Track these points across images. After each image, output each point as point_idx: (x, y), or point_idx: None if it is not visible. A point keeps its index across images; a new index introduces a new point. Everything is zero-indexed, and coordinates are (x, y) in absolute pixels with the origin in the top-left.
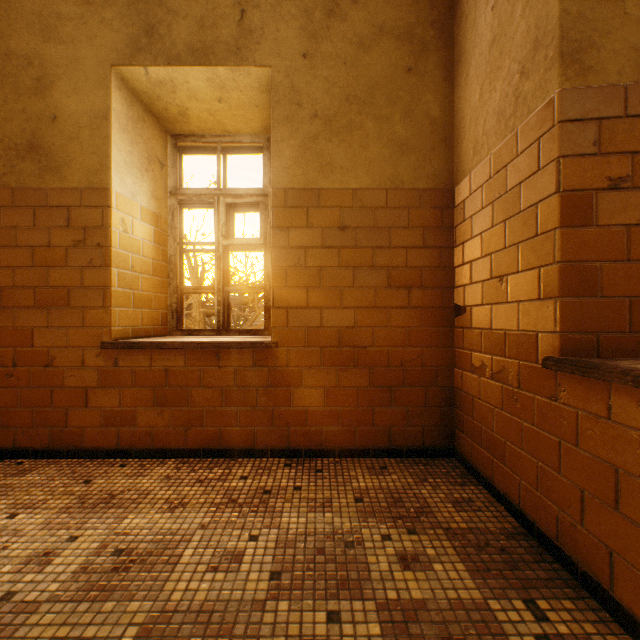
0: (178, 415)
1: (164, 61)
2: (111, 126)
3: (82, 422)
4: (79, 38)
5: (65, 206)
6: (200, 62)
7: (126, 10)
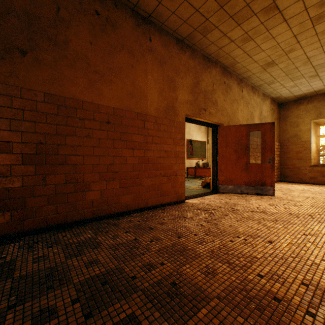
0: None
1: (323, 118)
2: (311, 130)
3: (305, 178)
4: (304, 117)
5: (301, 144)
6: None
7: (314, 111)
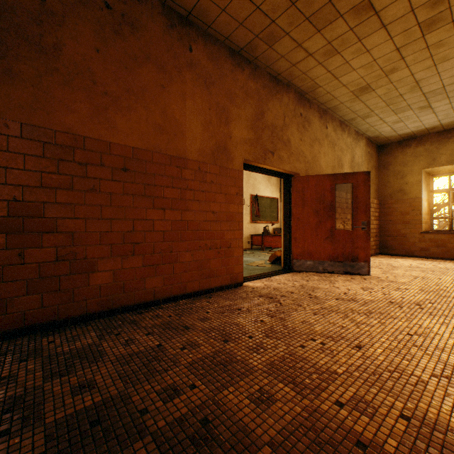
0: (442, 250)
1: (437, 166)
2: (421, 183)
3: (413, 249)
4: (412, 165)
5: (408, 202)
6: (449, 164)
7: (426, 156)
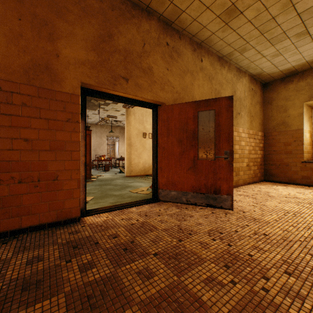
0: None
1: None
2: (303, 115)
3: (295, 177)
4: (294, 99)
5: (291, 133)
6: None
7: (307, 90)
